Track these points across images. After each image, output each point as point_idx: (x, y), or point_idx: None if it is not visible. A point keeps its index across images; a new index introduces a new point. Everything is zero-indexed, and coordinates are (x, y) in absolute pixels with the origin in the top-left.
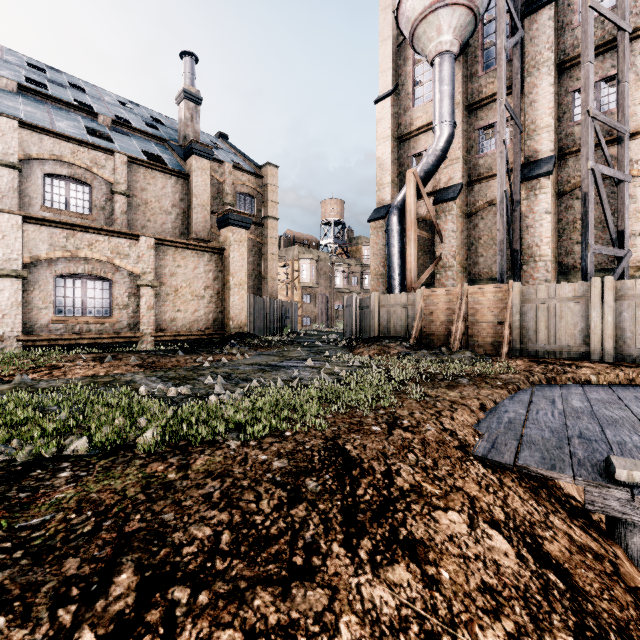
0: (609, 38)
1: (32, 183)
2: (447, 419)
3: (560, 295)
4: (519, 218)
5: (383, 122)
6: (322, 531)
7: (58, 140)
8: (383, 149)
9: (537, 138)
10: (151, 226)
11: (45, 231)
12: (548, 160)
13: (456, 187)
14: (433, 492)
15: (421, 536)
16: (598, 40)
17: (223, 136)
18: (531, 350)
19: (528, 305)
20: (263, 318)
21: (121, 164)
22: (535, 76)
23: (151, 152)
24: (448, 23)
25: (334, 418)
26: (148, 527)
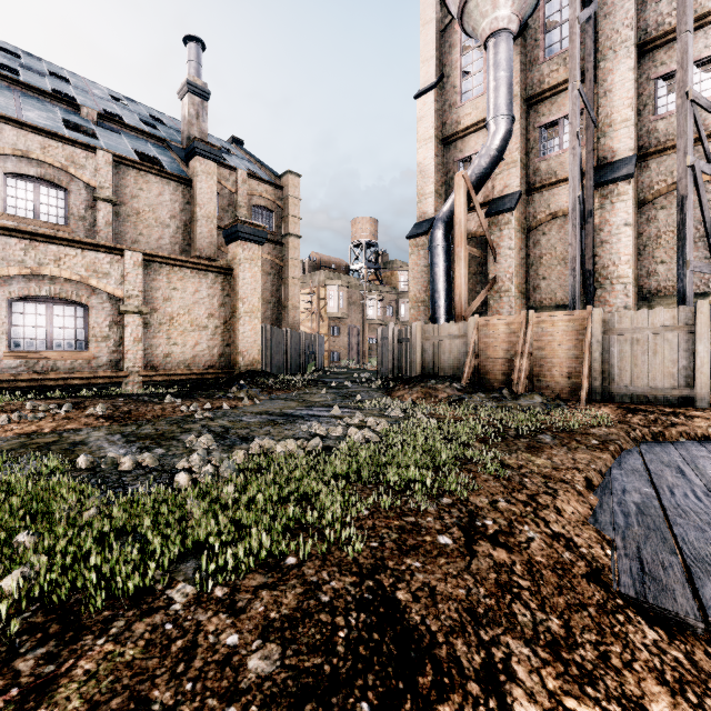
0: (702, 12)
1: None
2: (551, 513)
3: (654, 324)
4: (592, 231)
5: (425, 120)
6: None
7: (23, 131)
8: (425, 152)
9: (613, 135)
10: (144, 241)
11: None
12: (627, 161)
13: (513, 196)
14: None
15: None
16: None
17: (237, 141)
18: (616, 393)
19: (612, 337)
20: (282, 353)
21: (106, 164)
22: (611, 60)
23: (146, 153)
24: None
25: (372, 518)
26: None
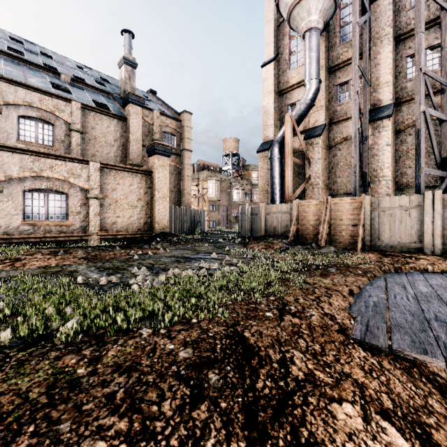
0: (433, 17)
1: (9, 122)
2: (326, 304)
3: (400, 205)
4: (367, 149)
5: (267, 81)
6: (224, 438)
7: (29, 91)
8: (267, 100)
9: (380, 91)
10: (99, 155)
11: (16, 157)
12: (388, 106)
13: (321, 127)
14: (325, 381)
15: (322, 437)
16: (425, 19)
17: (153, 92)
18: (378, 246)
19: (376, 212)
20: (181, 222)
21: (76, 109)
22: (379, 45)
23: (99, 101)
24: (315, 6)
25: (233, 305)
26: (37, 444)
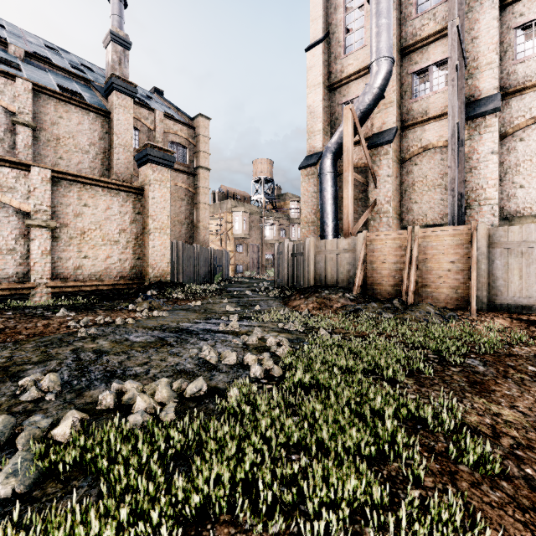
0: None
1: None
2: None
3: None
4: (463, 159)
5: (314, 69)
6: None
7: None
8: (314, 96)
9: (479, 76)
10: (64, 164)
11: None
12: (493, 98)
13: (391, 131)
14: None
15: None
16: None
17: (158, 91)
18: (500, 303)
19: (496, 250)
20: (193, 266)
21: (25, 91)
22: (477, 11)
23: (69, 88)
24: None
25: None
26: None
